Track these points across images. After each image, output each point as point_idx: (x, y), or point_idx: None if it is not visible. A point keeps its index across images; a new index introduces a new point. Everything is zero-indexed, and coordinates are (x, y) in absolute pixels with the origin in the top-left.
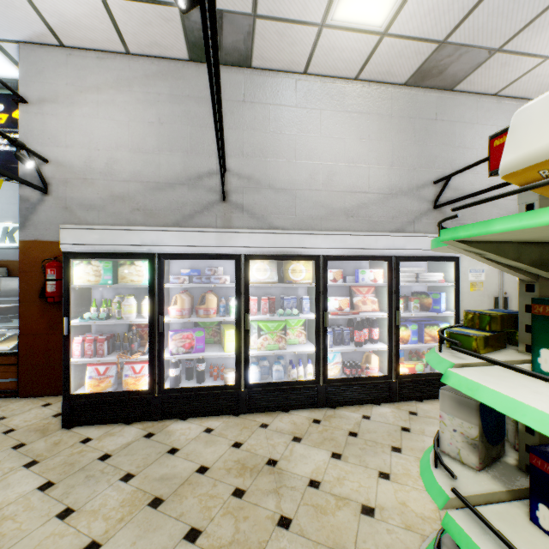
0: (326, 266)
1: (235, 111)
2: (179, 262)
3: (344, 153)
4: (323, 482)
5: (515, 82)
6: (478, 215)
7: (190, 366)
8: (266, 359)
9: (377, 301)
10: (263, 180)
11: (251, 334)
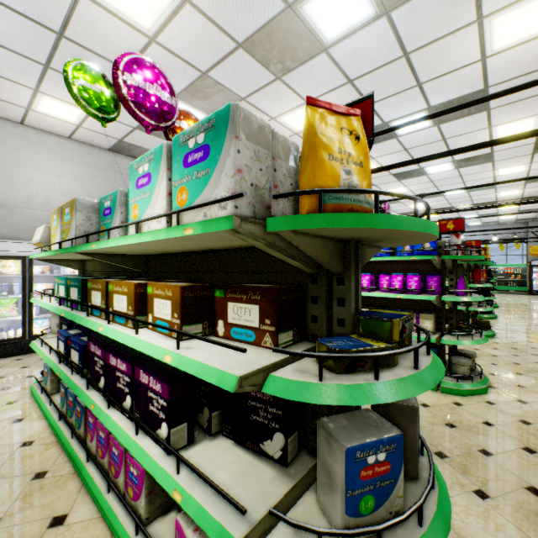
0: (32, 263)
1: None
2: None
3: (59, 186)
4: (9, 375)
5: None
6: None
7: None
8: None
9: None
10: None
11: None
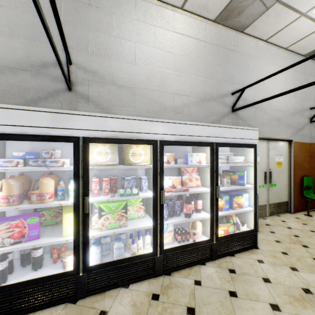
0: (162, 150)
1: (81, 11)
2: (17, 145)
3: (173, 63)
4: None
5: (279, 32)
6: (256, 118)
7: (26, 252)
8: (108, 236)
9: (199, 178)
10: (107, 76)
11: (93, 214)
